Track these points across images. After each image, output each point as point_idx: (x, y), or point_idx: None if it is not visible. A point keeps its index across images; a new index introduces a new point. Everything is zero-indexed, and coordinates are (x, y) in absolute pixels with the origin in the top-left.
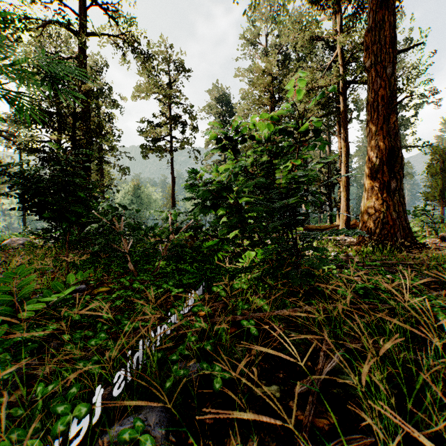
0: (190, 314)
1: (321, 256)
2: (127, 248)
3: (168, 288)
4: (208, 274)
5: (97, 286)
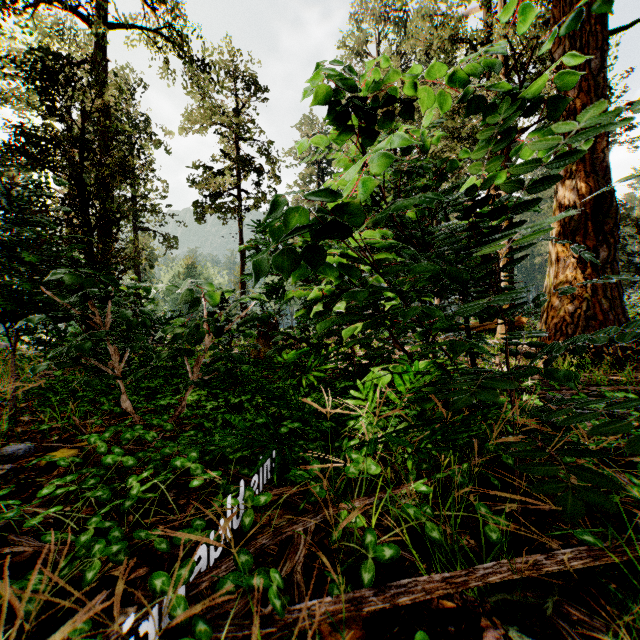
0: (235, 541)
1: None
2: (118, 366)
3: (185, 467)
4: (285, 424)
5: (56, 445)
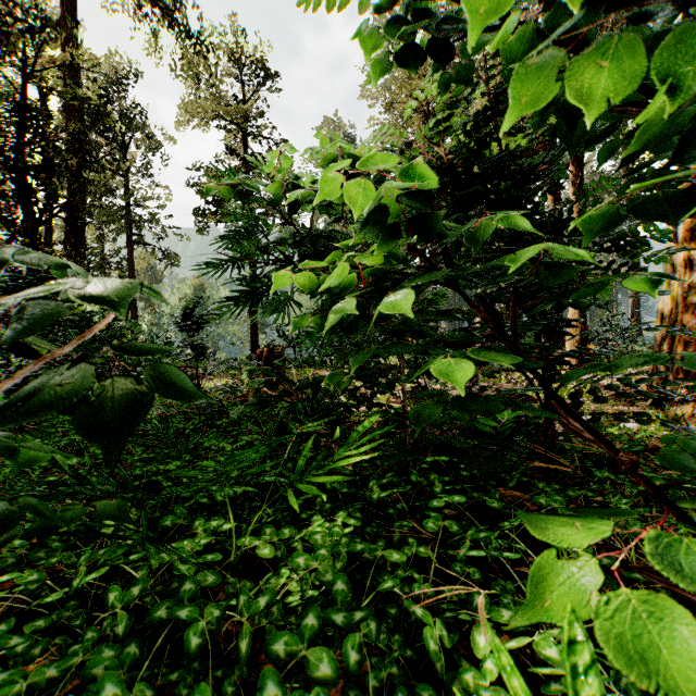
0: None
1: (610, 435)
2: None
3: None
4: None
5: None
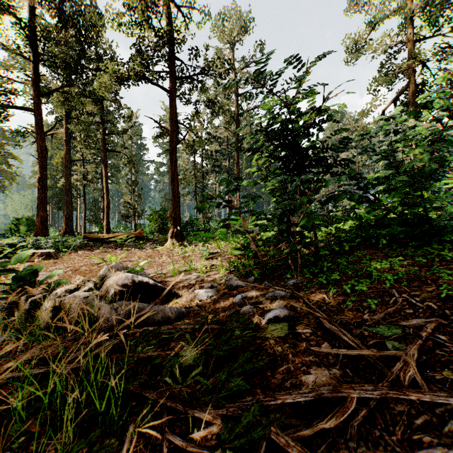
0: None
1: None
2: None
3: None
4: None
5: None
